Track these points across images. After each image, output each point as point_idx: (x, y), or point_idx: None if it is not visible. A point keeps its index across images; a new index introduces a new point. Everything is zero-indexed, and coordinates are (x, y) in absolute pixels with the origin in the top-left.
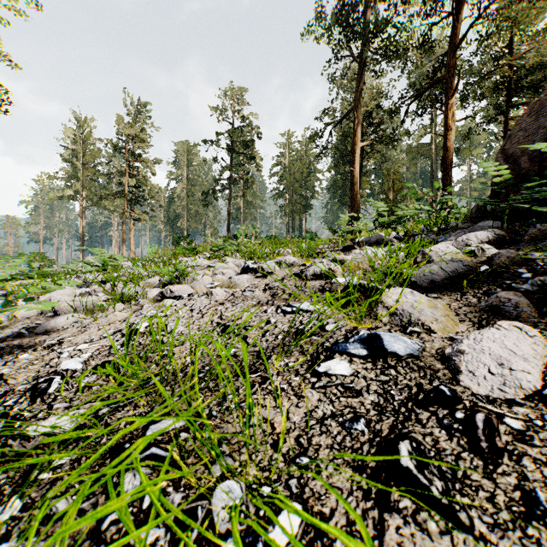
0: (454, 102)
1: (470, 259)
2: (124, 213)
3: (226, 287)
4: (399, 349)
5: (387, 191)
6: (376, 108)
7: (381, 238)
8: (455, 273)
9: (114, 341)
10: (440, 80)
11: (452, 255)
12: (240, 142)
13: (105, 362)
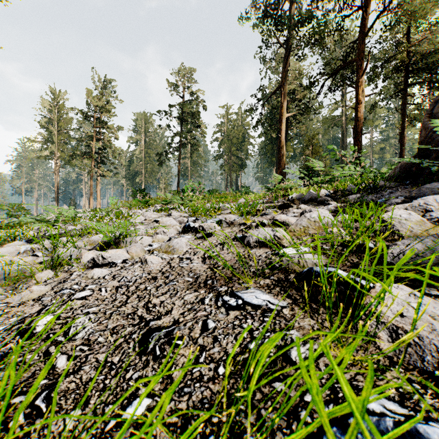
0: (363, 81)
1: None
2: (91, 170)
3: (164, 252)
4: None
5: (307, 154)
6: (298, 85)
7: (314, 196)
8: None
9: (0, 345)
10: (352, 62)
11: (420, 225)
12: (187, 113)
13: None
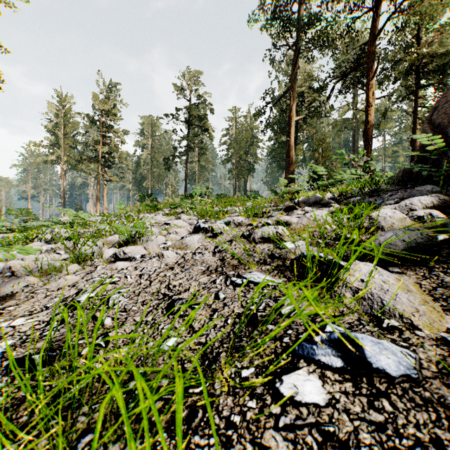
0: (374, 83)
1: (419, 225)
2: (98, 175)
3: (178, 248)
4: (389, 365)
5: (317, 158)
6: (308, 88)
7: (319, 199)
8: (414, 244)
9: (53, 315)
10: (362, 65)
11: (401, 221)
12: (195, 116)
13: (23, 358)
